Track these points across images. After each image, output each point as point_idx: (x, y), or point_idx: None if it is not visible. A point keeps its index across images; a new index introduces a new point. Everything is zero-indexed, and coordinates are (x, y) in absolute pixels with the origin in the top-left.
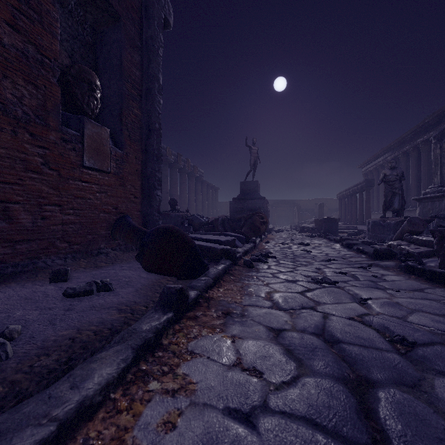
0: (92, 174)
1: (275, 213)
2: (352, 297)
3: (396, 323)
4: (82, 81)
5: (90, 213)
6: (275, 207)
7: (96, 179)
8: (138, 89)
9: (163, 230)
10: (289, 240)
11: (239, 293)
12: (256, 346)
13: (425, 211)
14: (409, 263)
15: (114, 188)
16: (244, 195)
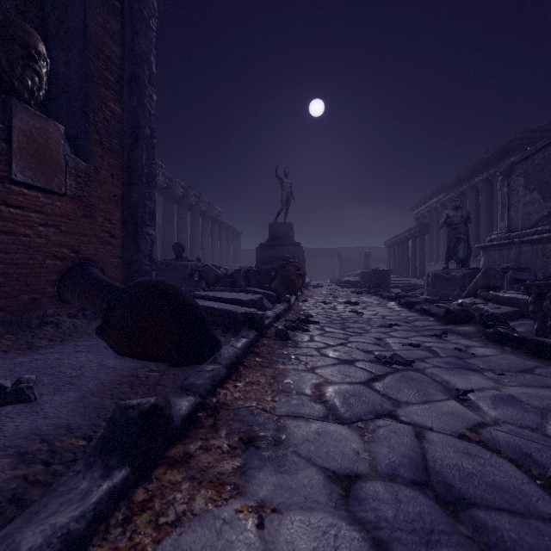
0: (30, 195)
1: (312, 264)
2: (443, 388)
3: (538, 443)
4: (10, 39)
5: (26, 258)
6: (312, 256)
7: (39, 203)
8: (115, 72)
9: (144, 286)
10: (332, 298)
11: (270, 390)
12: (309, 534)
13: (490, 261)
14: (501, 330)
15: (73, 219)
16: (274, 241)
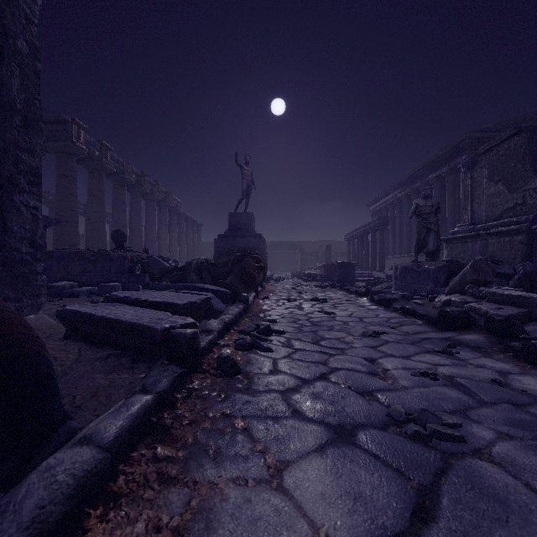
0: None
1: (273, 257)
2: None
3: None
4: None
5: None
6: (273, 250)
7: None
8: None
9: None
10: (296, 294)
11: None
12: None
13: (454, 254)
14: None
15: None
16: (234, 231)
